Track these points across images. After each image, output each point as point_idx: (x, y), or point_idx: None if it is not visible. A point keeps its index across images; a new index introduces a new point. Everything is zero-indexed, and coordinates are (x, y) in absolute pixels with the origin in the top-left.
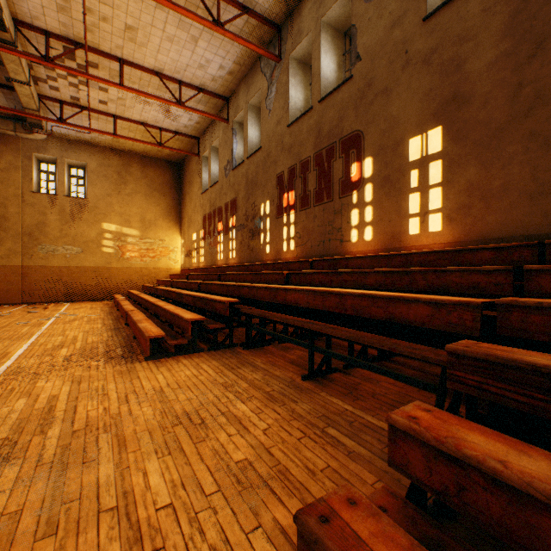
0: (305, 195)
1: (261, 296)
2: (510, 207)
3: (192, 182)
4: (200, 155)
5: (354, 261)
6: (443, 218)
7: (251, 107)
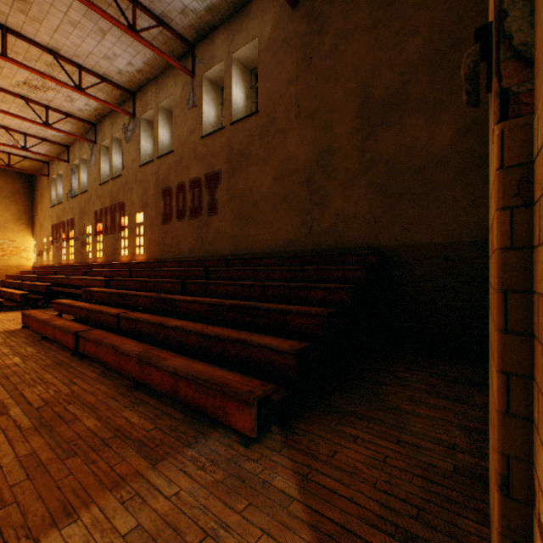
0: (107, 227)
1: (66, 282)
2: (155, 248)
3: (43, 195)
4: (50, 176)
5: (117, 265)
6: (144, 249)
7: (84, 160)
